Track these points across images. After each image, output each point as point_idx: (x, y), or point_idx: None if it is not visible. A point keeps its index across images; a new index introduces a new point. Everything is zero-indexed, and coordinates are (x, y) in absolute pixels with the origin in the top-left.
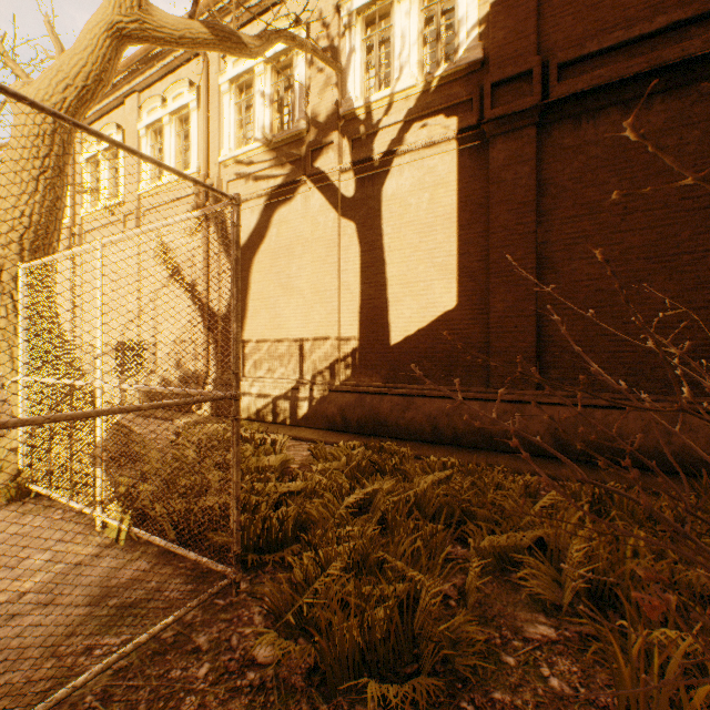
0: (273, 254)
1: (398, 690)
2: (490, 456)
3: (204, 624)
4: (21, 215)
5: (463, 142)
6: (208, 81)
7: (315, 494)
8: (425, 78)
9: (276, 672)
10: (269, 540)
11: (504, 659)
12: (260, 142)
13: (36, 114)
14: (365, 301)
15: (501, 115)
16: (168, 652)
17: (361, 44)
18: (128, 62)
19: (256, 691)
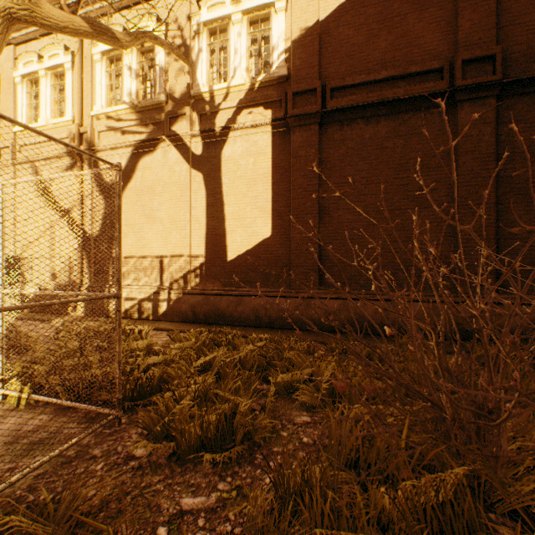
0: (139, 191)
1: (222, 454)
2: (291, 333)
3: (97, 443)
4: None
5: (275, 127)
6: (82, 49)
7: (173, 363)
8: (251, 80)
9: (149, 459)
10: (140, 393)
11: (281, 434)
12: (128, 105)
13: None
14: (210, 229)
15: (298, 114)
16: (73, 461)
17: (206, 47)
18: None
19: (137, 470)
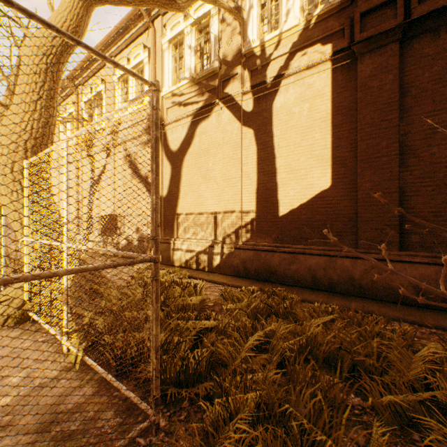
0: (196, 155)
1: None
2: (361, 302)
3: None
4: (25, 128)
5: (336, 62)
6: (155, 44)
7: (225, 332)
8: (306, 18)
9: None
10: (186, 376)
11: None
12: (188, 79)
13: (34, 58)
14: (260, 184)
15: (369, 36)
16: None
17: (257, 2)
18: (107, 38)
19: None
